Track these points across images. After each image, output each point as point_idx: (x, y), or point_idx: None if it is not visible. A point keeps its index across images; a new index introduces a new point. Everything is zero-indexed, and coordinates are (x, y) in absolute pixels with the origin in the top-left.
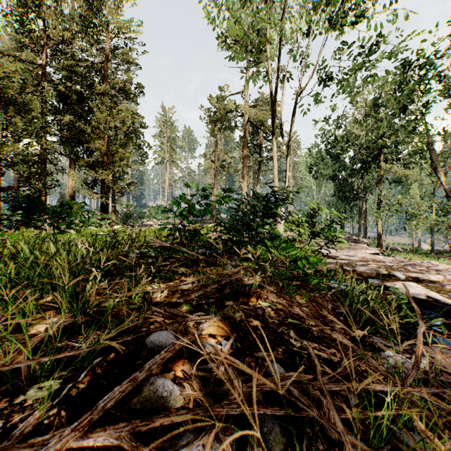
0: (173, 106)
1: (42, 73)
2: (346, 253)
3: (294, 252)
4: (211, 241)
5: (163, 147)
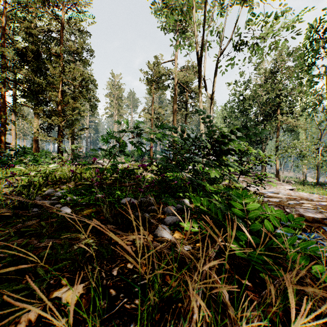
0: (120, 73)
1: (2, 33)
2: (270, 189)
3: (255, 205)
4: (101, 229)
5: (113, 104)
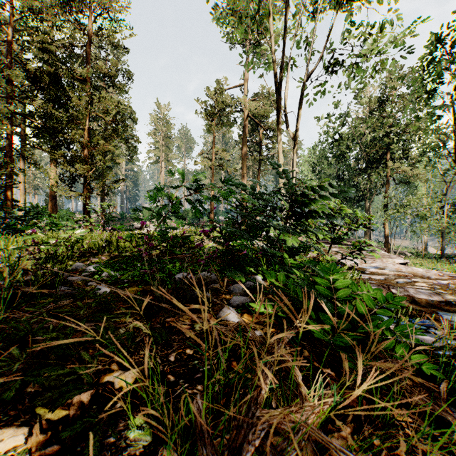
0: (169, 102)
1: (8, 50)
2: (373, 264)
3: (345, 282)
4: (167, 297)
5: (158, 146)
